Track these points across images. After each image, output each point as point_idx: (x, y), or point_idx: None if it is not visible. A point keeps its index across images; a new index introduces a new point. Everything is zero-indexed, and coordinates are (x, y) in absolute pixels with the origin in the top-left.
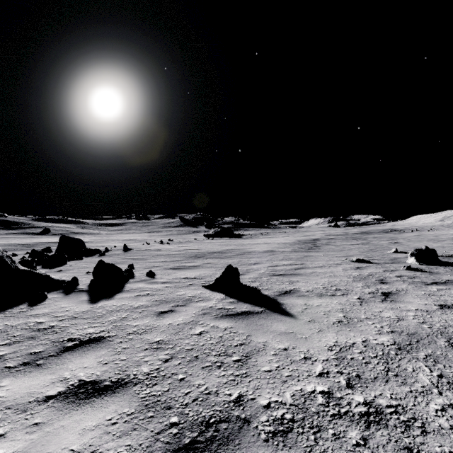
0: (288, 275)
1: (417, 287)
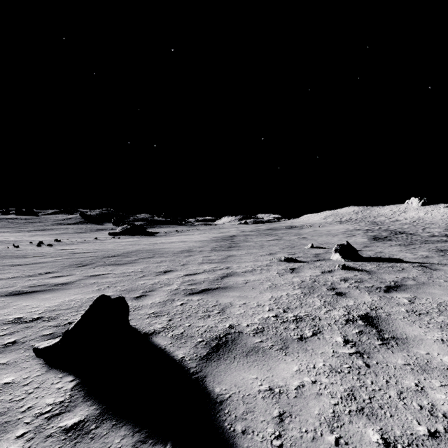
0: (214, 291)
1: (383, 297)
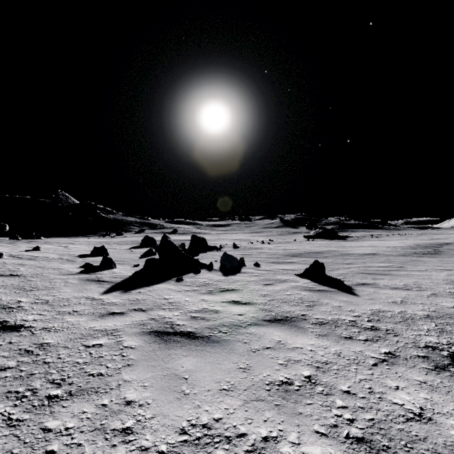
0: (376, 274)
1: None
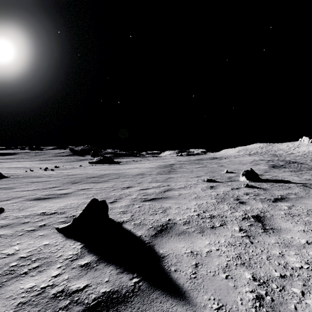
0: (159, 200)
1: (271, 205)
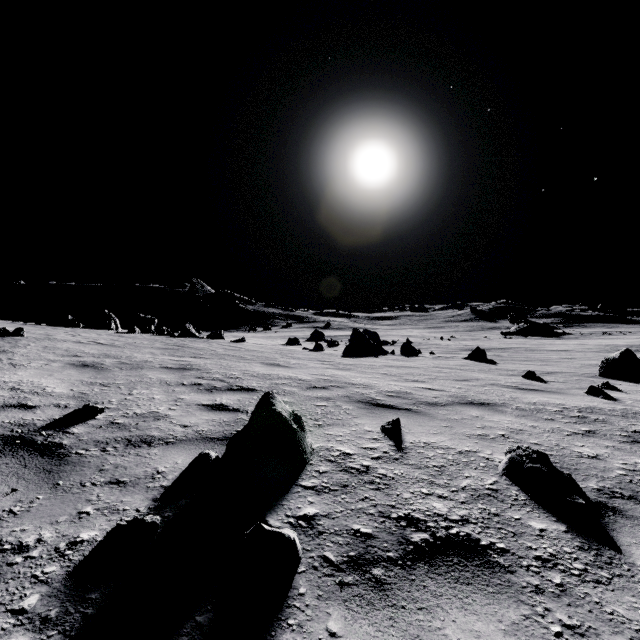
0: (533, 360)
1: None
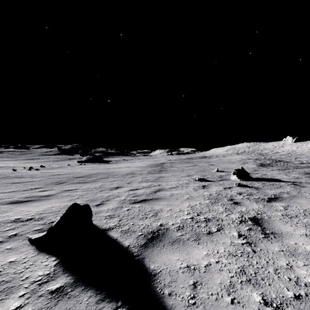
0: (150, 201)
1: (266, 205)
